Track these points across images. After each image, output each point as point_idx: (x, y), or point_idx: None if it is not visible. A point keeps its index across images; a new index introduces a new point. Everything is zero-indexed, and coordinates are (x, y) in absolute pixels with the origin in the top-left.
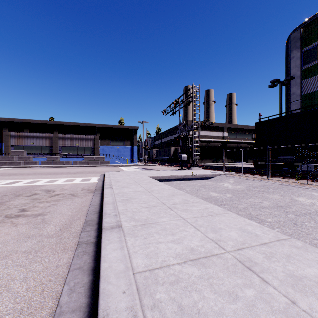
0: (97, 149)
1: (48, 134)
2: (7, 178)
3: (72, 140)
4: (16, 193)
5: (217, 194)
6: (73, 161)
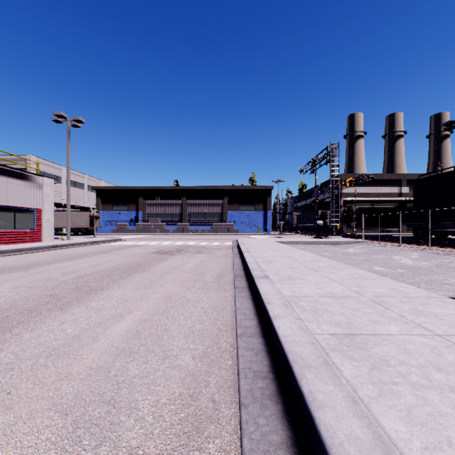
0: (225, 215)
1: (178, 201)
2: (164, 241)
3: (200, 207)
4: (185, 247)
5: (329, 254)
6: (202, 229)
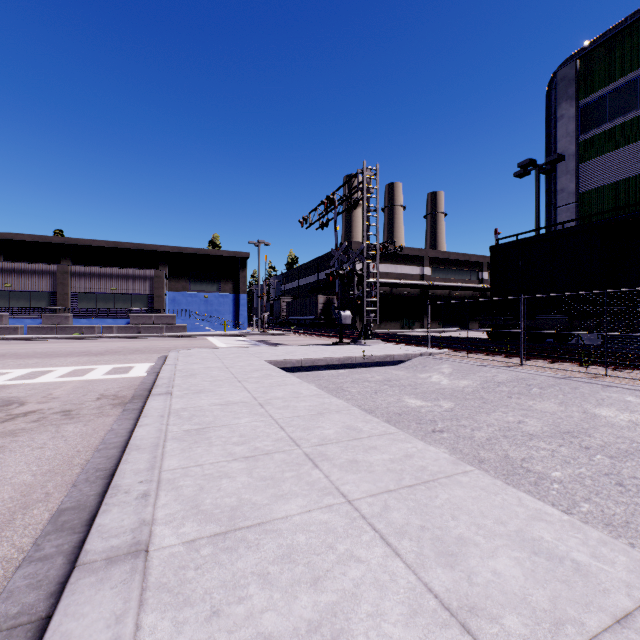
0: (159, 299)
1: (48, 265)
2: None
3: (103, 280)
4: None
5: (422, 402)
6: (104, 325)
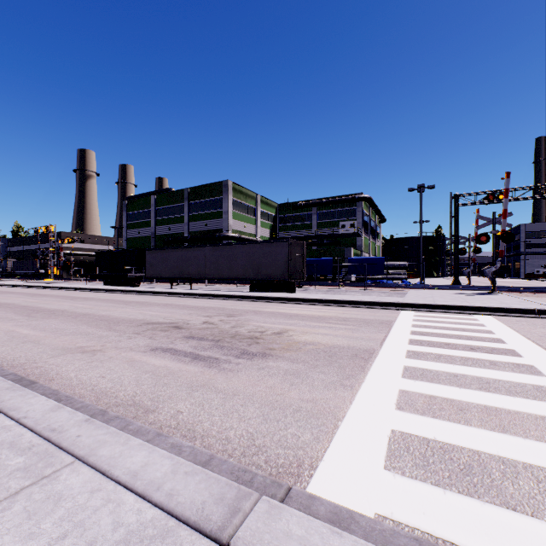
0: None
1: None
2: None
3: None
4: None
5: None
6: None
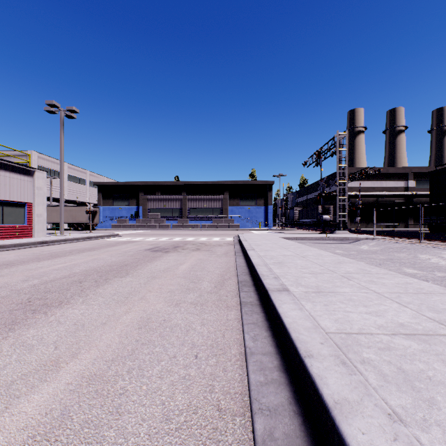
0: (225, 210)
1: (178, 196)
2: (162, 236)
3: (201, 202)
4: (183, 243)
5: (342, 251)
6: (202, 224)
